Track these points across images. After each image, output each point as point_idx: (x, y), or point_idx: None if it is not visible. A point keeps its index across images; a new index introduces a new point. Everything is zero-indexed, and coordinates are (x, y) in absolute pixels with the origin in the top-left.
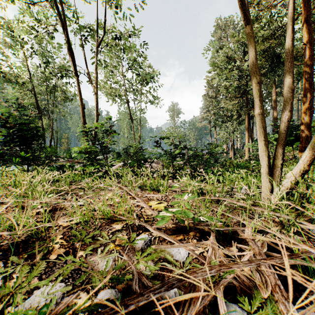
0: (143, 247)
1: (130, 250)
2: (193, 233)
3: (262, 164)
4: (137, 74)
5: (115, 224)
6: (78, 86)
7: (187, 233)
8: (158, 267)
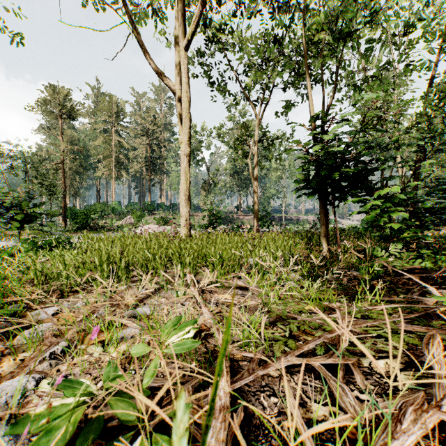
0: None
1: None
2: None
3: None
4: None
5: None
6: None
7: None
8: None
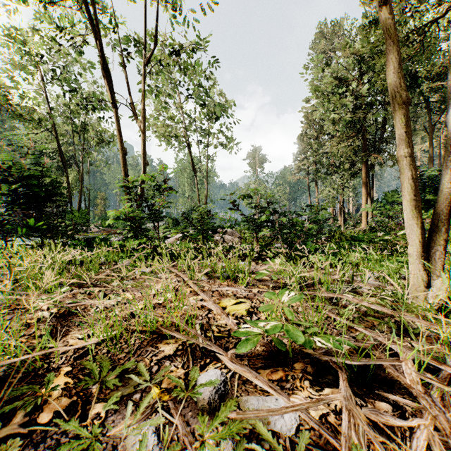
0: (213, 398)
1: (187, 403)
2: (300, 365)
3: (410, 240)
4: (202, 105)
5: (164, 343)
6: (116, 122)
7: (290, 364)
8: (241, 450)
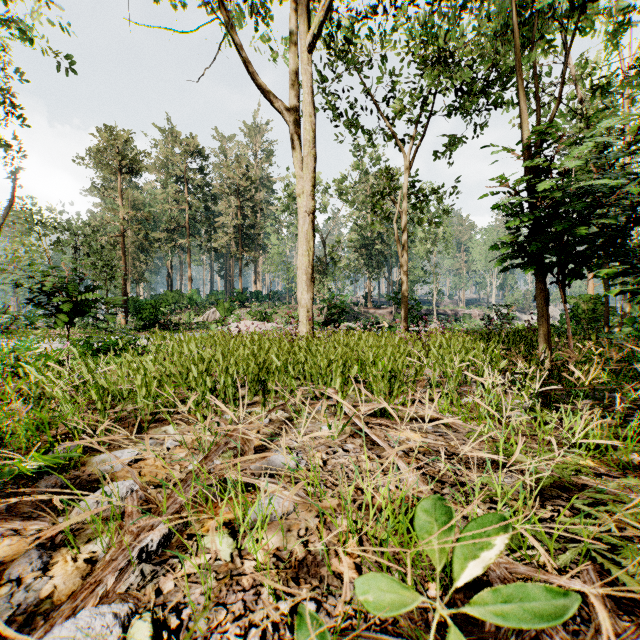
0: None
1: None
2: None
3: None
4: None
5: None
6: None
7: None
8: None
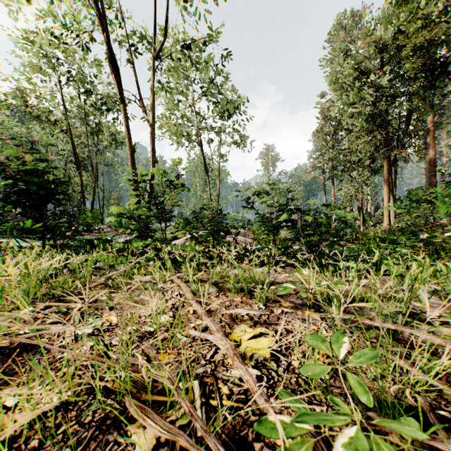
0: None
1: None
2: None
3: None
4: (214, 102)
5: (138, 424)
6: (124, 118)
7: None
8: None
